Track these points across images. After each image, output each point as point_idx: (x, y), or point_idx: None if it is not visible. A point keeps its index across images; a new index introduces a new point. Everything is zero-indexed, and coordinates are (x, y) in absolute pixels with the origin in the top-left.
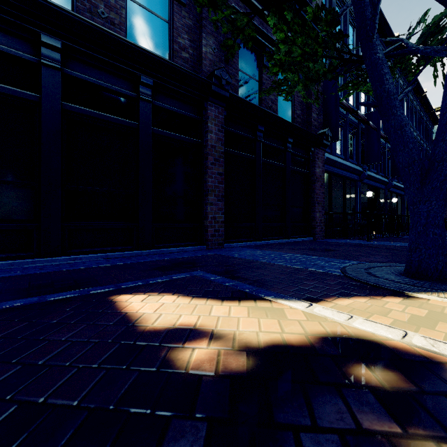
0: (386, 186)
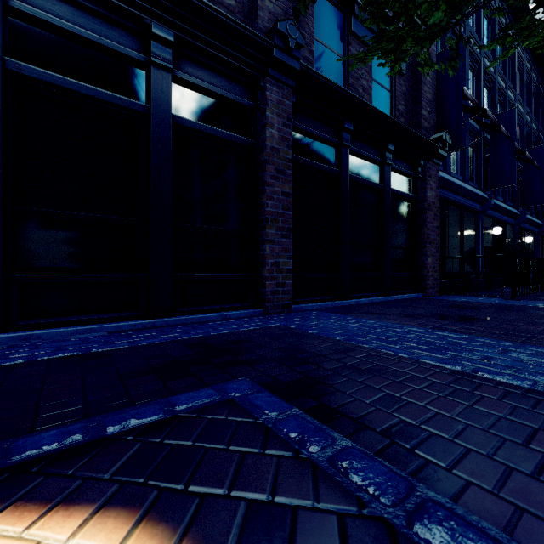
0: (516, 221)
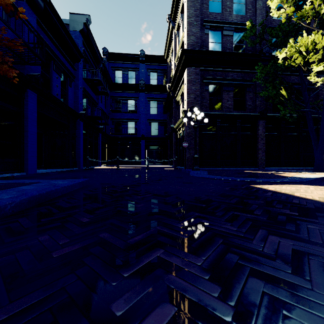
0: None
